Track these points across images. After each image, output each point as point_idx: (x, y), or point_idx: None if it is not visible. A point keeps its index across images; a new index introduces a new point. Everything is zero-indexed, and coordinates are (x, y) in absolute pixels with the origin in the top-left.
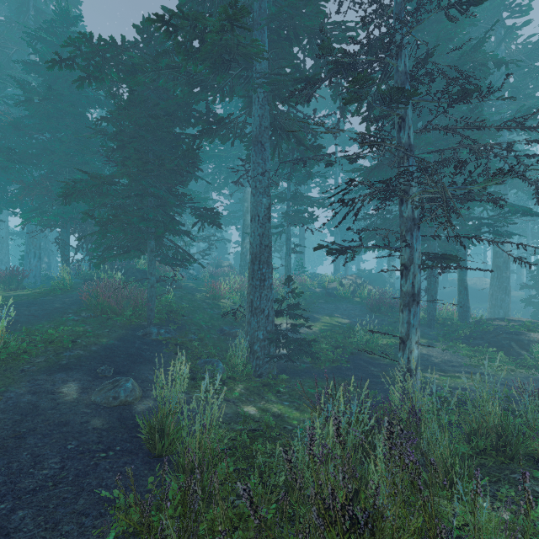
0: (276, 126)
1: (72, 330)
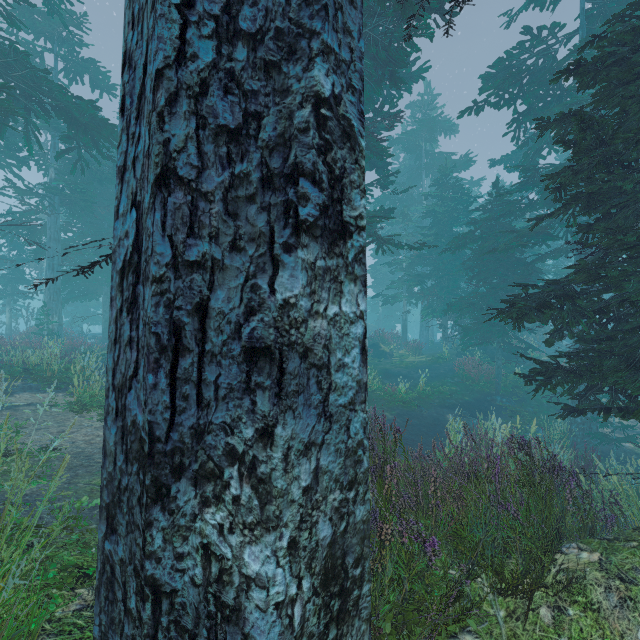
0: None
1: (450, 388)
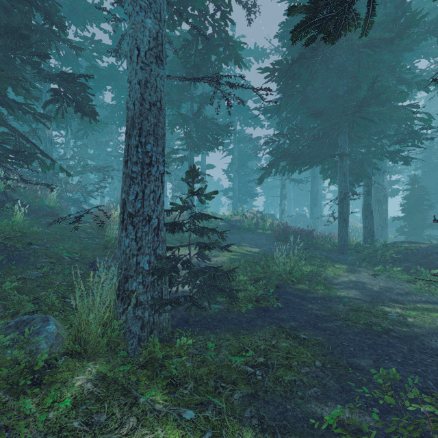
0: None
1: None
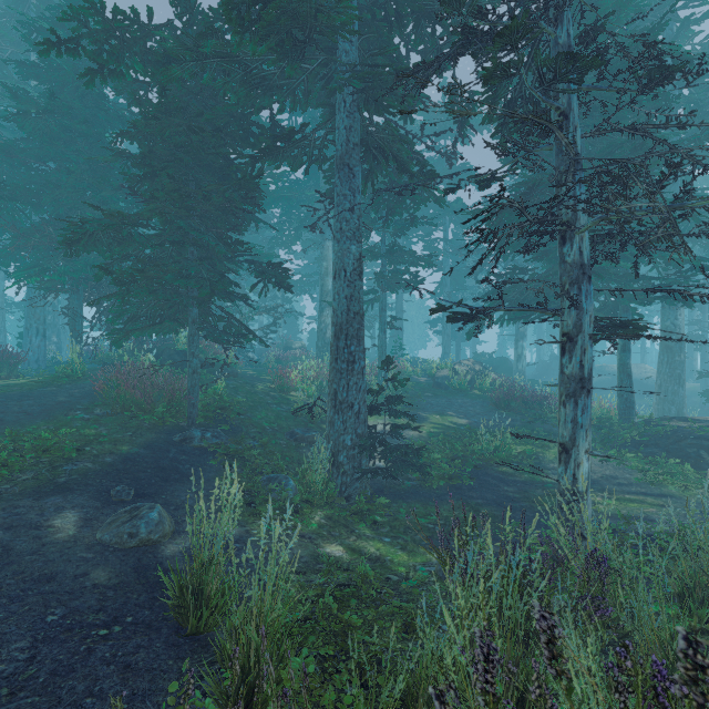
0: (370, 145)
1: (80, 433)
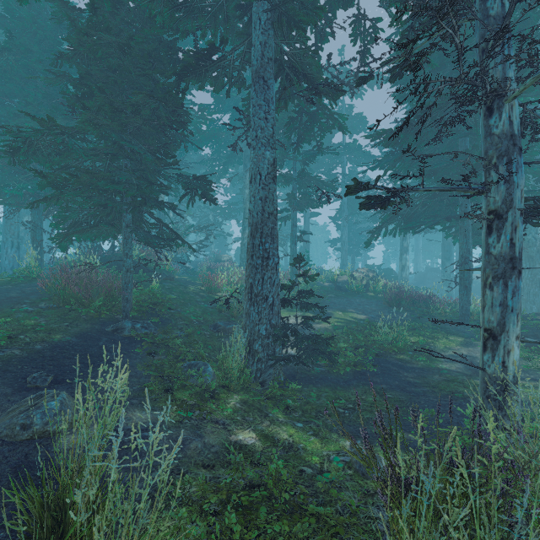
0: (283, 64)
1: (19, 324)
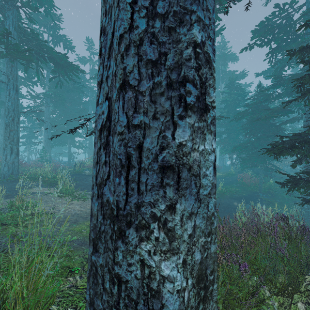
0: None
1: (235, 189)
